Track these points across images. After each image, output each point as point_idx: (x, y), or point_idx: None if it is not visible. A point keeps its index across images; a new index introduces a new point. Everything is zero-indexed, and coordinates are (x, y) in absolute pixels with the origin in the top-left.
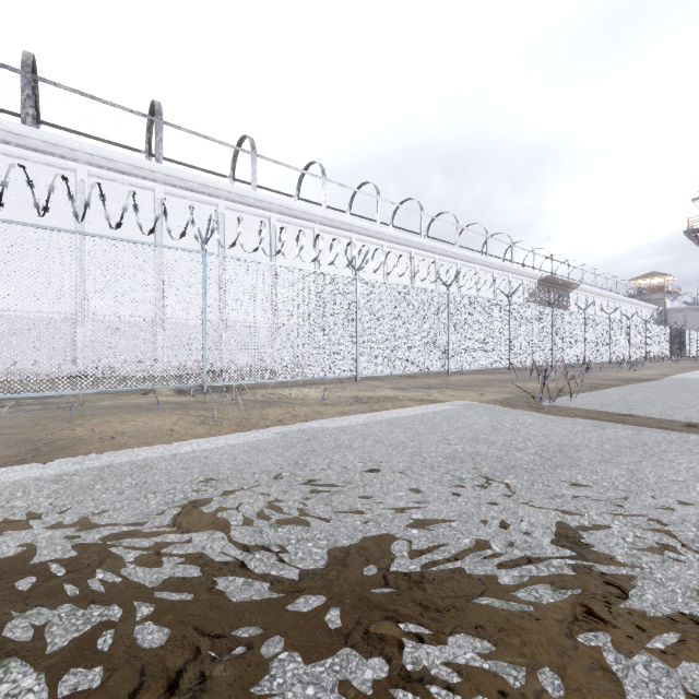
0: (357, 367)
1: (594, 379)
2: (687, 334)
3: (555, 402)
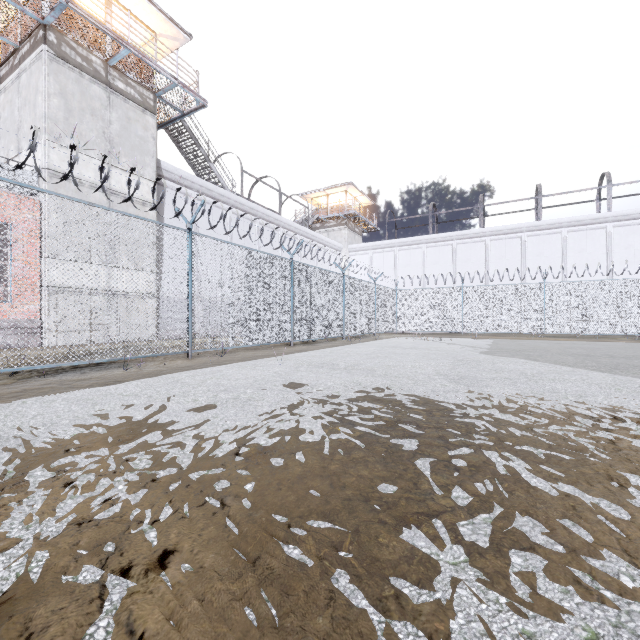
0: None
1: None
2: None
3: None
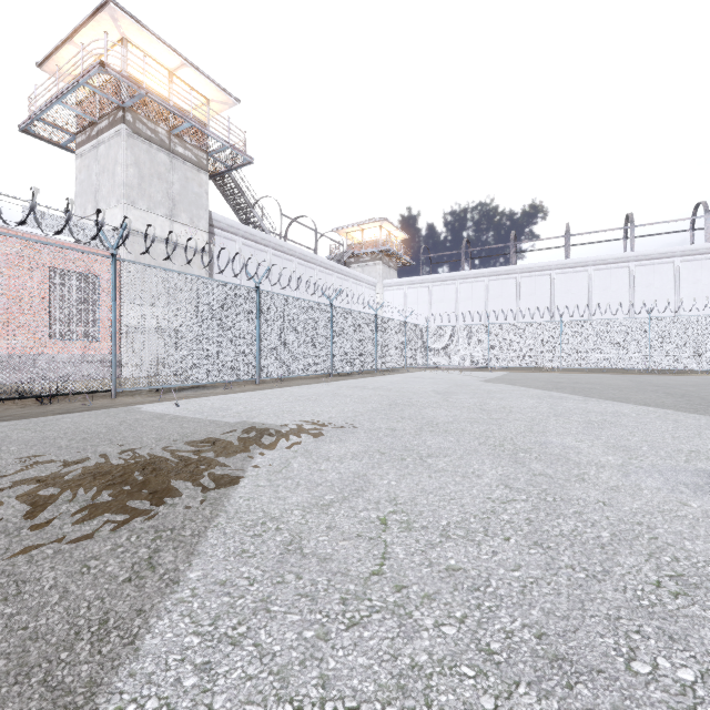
0: None
1: None
2: None
3: None
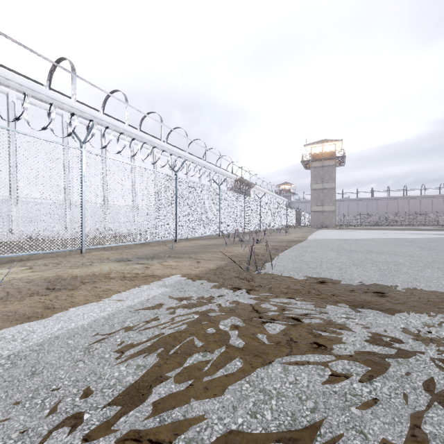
0: (83, 239)
1: (272, 242)
2: (301, 214)
3: (259, 269)
